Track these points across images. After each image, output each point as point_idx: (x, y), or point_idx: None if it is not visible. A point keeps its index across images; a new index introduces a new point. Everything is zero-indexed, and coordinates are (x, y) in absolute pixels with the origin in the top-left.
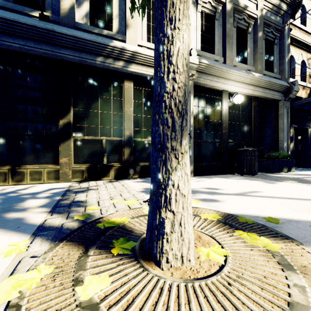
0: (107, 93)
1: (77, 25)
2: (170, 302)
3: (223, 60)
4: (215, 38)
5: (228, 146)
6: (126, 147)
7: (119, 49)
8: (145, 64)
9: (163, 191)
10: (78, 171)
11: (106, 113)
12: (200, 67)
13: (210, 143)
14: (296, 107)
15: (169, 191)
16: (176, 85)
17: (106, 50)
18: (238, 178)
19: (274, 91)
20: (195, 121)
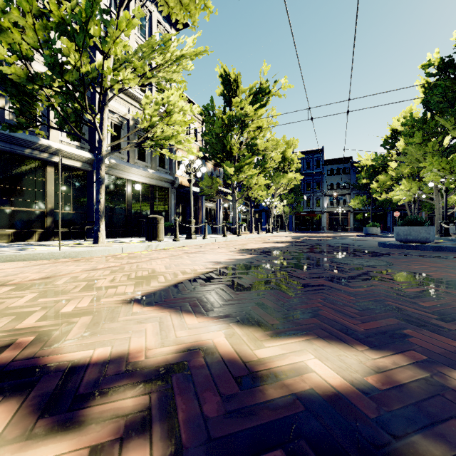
0: (32, 174)
1: (5, 121)
2: (102, 245)
3: (127, 159)
4: (122, 142)
5: (132, 218)
6: (49, 217)
7: (46, 146)
8: (66, 157)
9: (99, 229)
10: (5, 234)
11: (30, 190)
12: (110, 164)
13: (118, 215)
14: (183, 192)
15: (100, 229)
16: (102, 207)
17: (34, 146)
18: (136, 238)
19: (164, 182)
20: (106, 200)
